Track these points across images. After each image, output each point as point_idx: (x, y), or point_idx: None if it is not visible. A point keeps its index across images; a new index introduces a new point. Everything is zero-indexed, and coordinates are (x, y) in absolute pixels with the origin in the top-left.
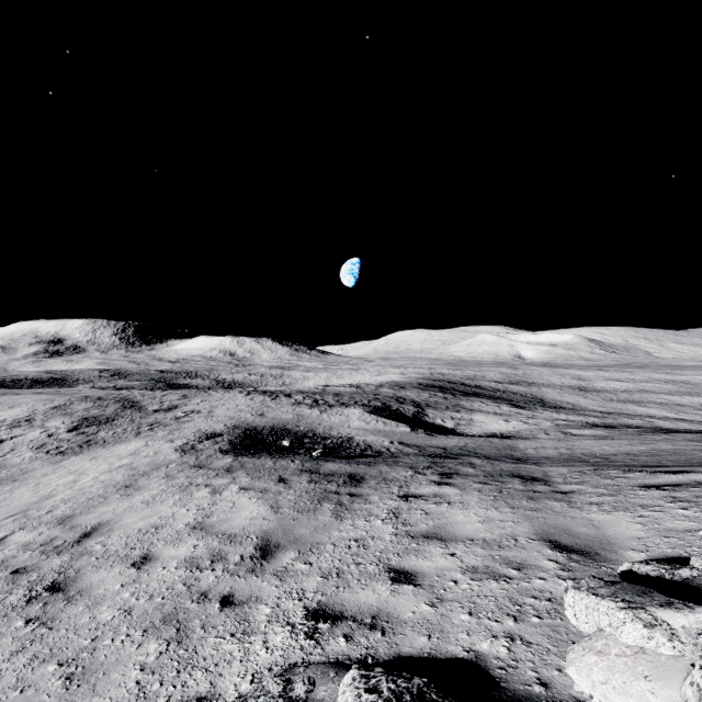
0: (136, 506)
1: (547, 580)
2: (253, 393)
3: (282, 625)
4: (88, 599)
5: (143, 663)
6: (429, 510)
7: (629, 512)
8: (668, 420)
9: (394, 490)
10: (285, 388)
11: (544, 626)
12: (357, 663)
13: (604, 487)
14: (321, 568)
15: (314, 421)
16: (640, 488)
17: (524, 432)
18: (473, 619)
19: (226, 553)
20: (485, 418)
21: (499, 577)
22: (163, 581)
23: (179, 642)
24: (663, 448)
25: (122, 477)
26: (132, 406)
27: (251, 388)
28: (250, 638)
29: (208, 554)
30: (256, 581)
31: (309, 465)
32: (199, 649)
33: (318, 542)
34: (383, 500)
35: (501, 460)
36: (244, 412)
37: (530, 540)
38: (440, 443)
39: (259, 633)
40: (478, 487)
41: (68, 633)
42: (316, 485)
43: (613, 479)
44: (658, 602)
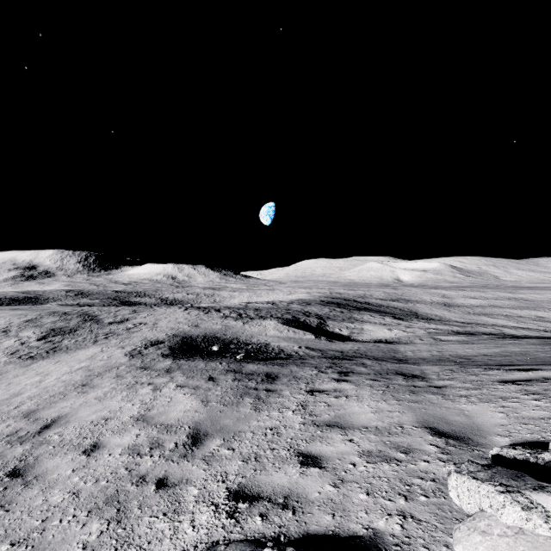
0: (90, 401)
1: (430, 463)
2: (190, 308)
3: (207, 505)
4: (42, 483)
5: (85, 541)
6: (331, 403)
7: (492, 403)
8: (513, 328)
9: (302, 386)
10: (216, 305)
11: (431, 505)
12: (271, 540)
13: (470, 382)
14: (242, 453)
15: (238, 331)
16: (499, 383)
17: (404, 338)
18: (370, 498)
19: (163, 441)
20: (373, 327)
21: (390, 460)
22: (109, 467)
23: (118, 521)
24: (512, 350)
25: (80, 377)
26: (91, 319)
27: (188, 305)
28: (180, 517)
29: (148, 442)
30: (187, 465)
31: (234, 366)
32: (135, 528)
33: (240, 430)
34: (293, 395)
35: (387, 360)
36: (182, 324)
37: (414, 427)
38: (338, 348)
39: (187, 512)
40: (370, 383)
41: (22, 515)
42: (239, 382)
43: (477, 376)
44: (531, 486)
